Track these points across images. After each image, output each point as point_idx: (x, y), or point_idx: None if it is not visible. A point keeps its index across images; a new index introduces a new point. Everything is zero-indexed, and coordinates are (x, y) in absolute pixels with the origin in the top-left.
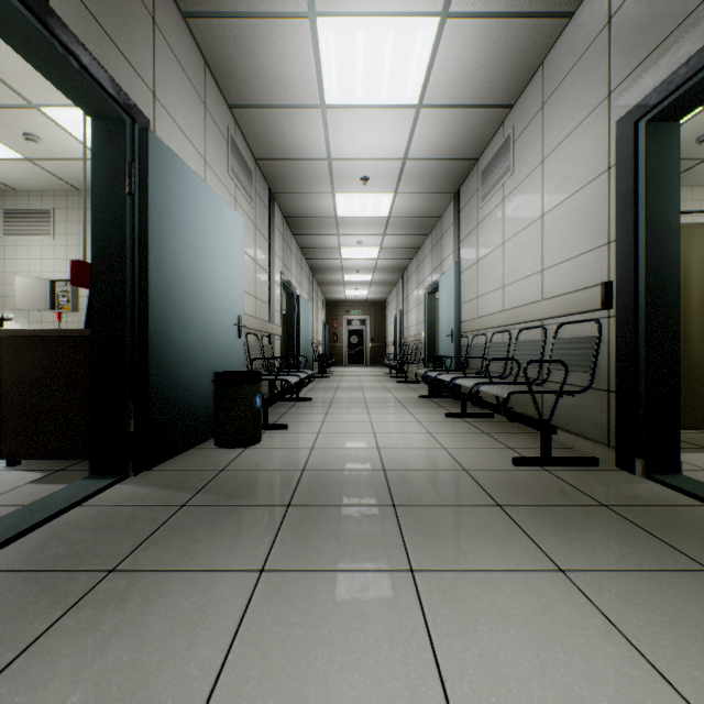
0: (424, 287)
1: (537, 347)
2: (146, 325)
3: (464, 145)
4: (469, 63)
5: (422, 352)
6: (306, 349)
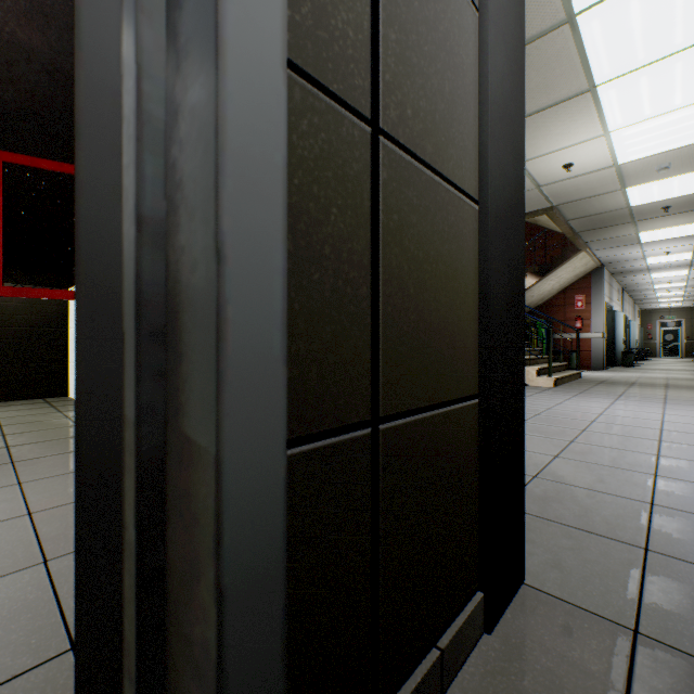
0: None
1: None
2: (614, 343)
3: None
4: None
5: None
6: (632, 346)
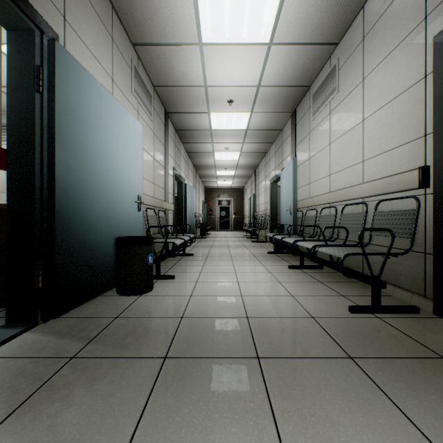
0: (269, 178)
1: (359, 218)
2: (53, 200)
3: (301, 75)
4: (308, 6)
5: (269, 221)
6: (191, 219)
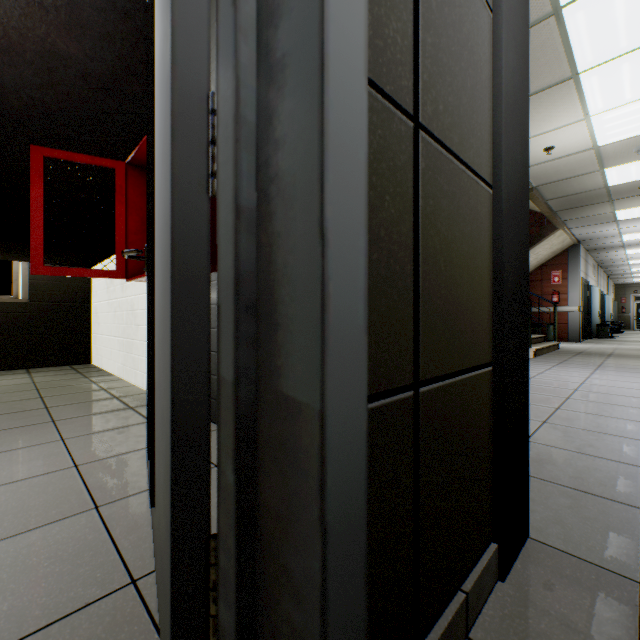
0: None
1: None
2: (590, 316)
3: None
4: None
5: None
6: (606, 318)
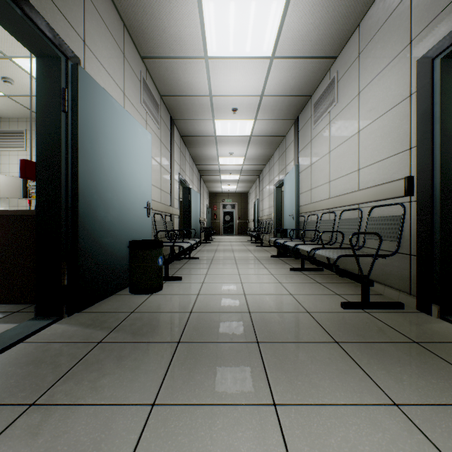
0: (273, 183)
1: (355, 223)
2: (77, 207)
3: (302, 86)
4: (307, 25)
5: (273, 226)
6: (196, 224)
